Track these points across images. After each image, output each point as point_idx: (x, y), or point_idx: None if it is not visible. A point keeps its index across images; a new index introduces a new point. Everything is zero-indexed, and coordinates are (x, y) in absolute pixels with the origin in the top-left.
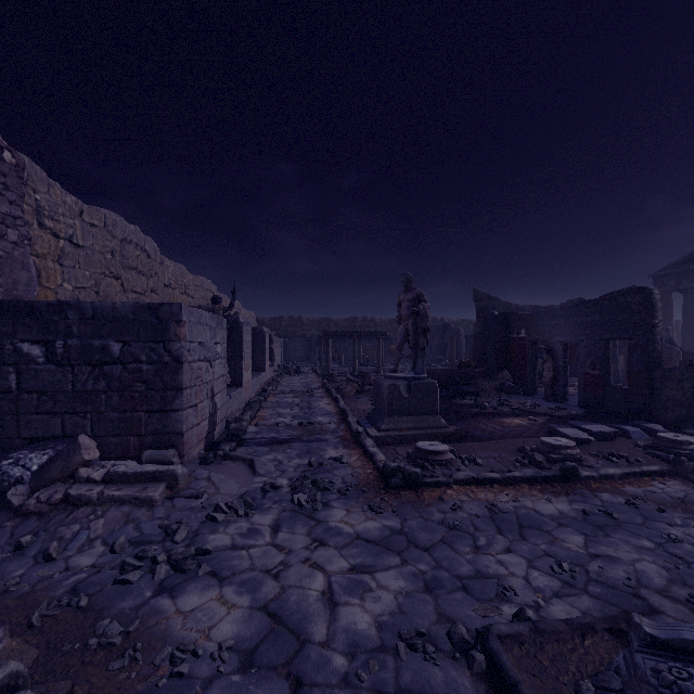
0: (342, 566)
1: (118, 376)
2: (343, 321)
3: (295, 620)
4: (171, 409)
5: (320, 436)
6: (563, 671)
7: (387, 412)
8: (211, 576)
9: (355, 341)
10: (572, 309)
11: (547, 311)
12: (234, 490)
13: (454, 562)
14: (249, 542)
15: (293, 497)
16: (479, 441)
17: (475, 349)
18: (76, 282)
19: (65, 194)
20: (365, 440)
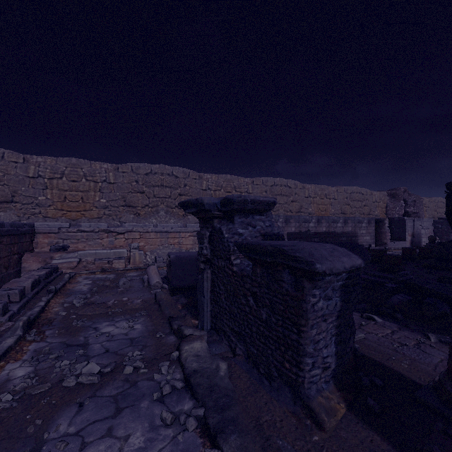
0: None
1: (440, 230)
2: None
3: None
4: (450, 235)
5: None
6: None
7: None
8: None
9: None
10: None
11: None
12: None
13: None
14: None
15: None
16: None
17: None
18: (428, 214)
19: (426, 199)
20: None
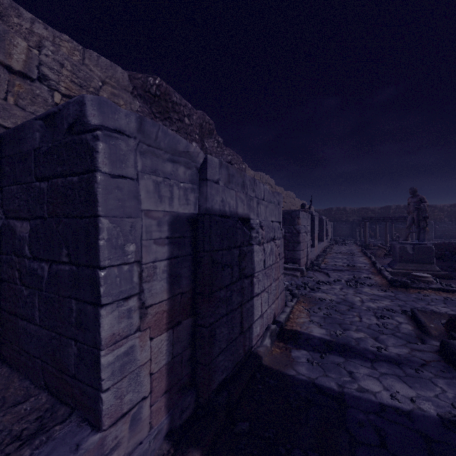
0: (366, 298)
1: None
2: (378, 209)
3: (350, 301)
4: (296, 250)
5: (359, 270)
6: (437, 318)
7: (398, 260)
8: (323, 292)
9: (386, 223)
10: None
11: None
12: (323, 279)
13: (414, 304)
14: (332, 289)
15: (347, 283)
16: None
17: None
18: None
19: (251, 171)
20: (384, 272)
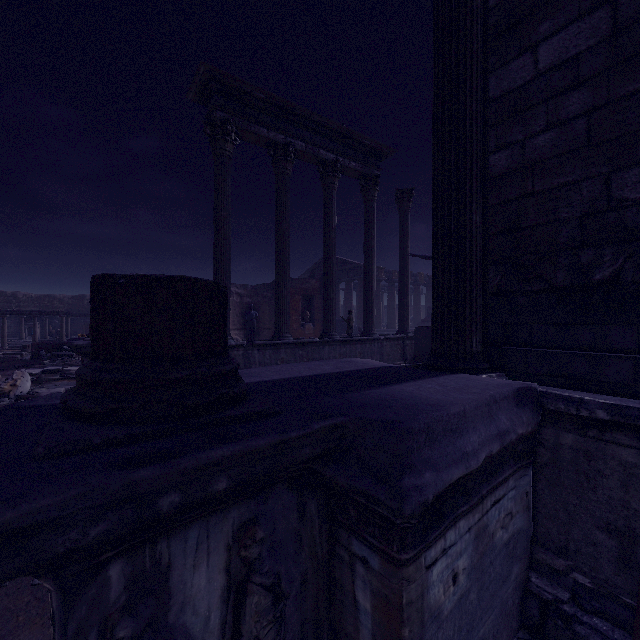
0: None
1: None
2: (69, 299)
3: None
4: None
5: None
6: None
7: None
8: None
9: (35, 319)
10: None
11: None
12: None
13: None
14: None
15: None
16: None
17: None
18: None
19: None
20: None
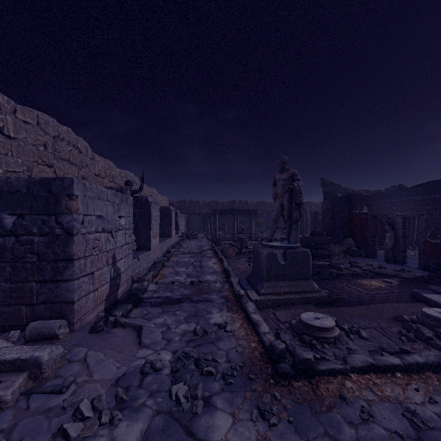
0: None
1: (11, 248)
2: (226, 203)
3: None
4: (62, 279)
5: (207, 296)
6: None
7: (266, 277)
8: None
9: (234, 216)
10: (412, 189)
11: (387, 192)
12: (111, 373)
13: None
14: None
15: (171, 389)
16: (351, 306)
17: (323, 222)
18: (7, 166)
19: None
20: (247, 304)
